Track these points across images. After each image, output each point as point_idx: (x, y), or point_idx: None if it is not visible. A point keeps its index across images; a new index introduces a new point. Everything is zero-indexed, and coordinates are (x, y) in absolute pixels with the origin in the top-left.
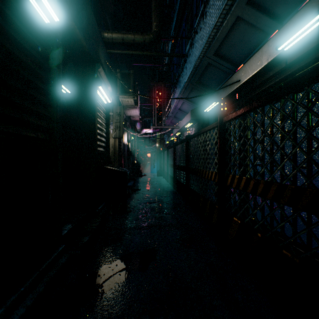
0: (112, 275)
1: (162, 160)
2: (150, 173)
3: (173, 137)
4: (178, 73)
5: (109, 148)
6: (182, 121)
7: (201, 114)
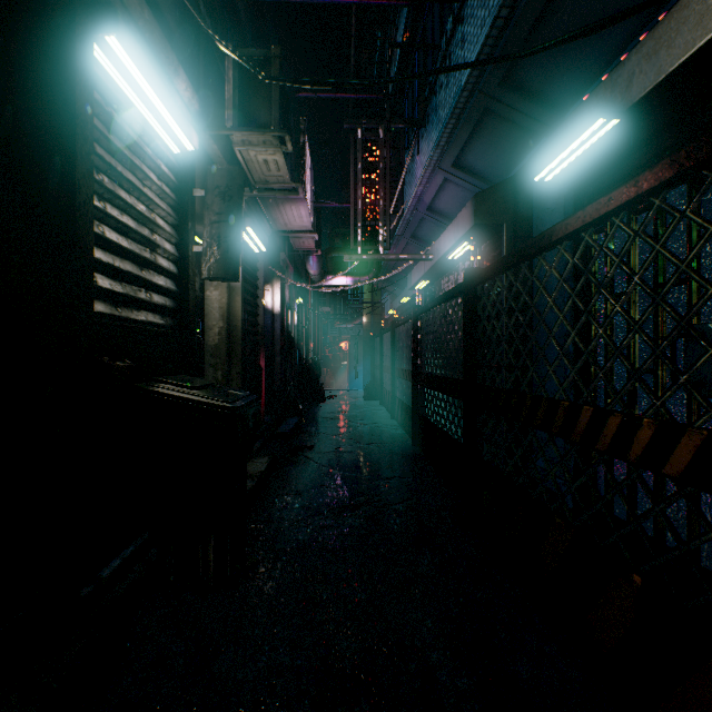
0: None
1: (378, 357)
2: (347, 391)
3: (408, 297)
4: (429, 85)
5: (193, 317)
6: (438, 243)
7: (508, 207)
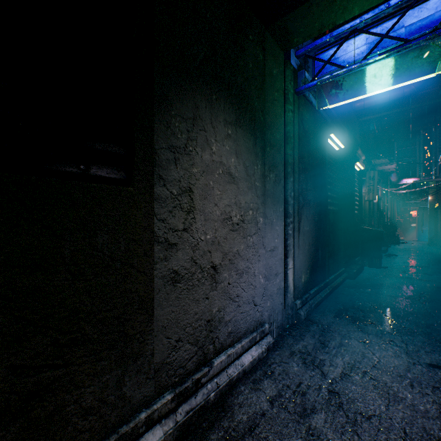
0: (377, 286)
1: (439, 221)
2: (415, 241)
3: None
4: None
5: (361, 210)
6: None
7: None
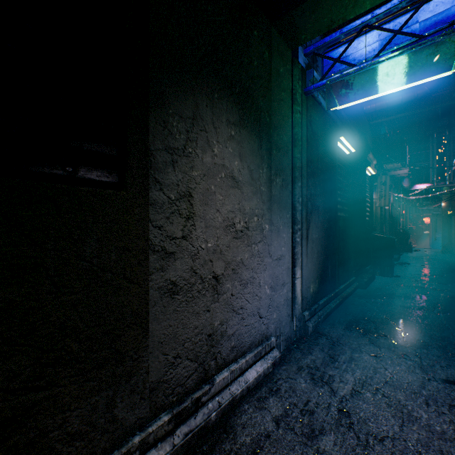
0: (390, 296)
1: (452, 228)
2: (428, 249)
3: None
4: None
5: (373, 217)
6: None
7: None
